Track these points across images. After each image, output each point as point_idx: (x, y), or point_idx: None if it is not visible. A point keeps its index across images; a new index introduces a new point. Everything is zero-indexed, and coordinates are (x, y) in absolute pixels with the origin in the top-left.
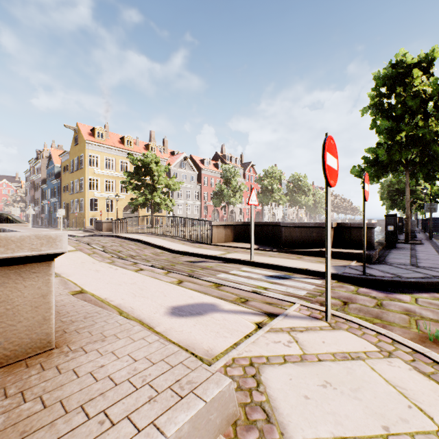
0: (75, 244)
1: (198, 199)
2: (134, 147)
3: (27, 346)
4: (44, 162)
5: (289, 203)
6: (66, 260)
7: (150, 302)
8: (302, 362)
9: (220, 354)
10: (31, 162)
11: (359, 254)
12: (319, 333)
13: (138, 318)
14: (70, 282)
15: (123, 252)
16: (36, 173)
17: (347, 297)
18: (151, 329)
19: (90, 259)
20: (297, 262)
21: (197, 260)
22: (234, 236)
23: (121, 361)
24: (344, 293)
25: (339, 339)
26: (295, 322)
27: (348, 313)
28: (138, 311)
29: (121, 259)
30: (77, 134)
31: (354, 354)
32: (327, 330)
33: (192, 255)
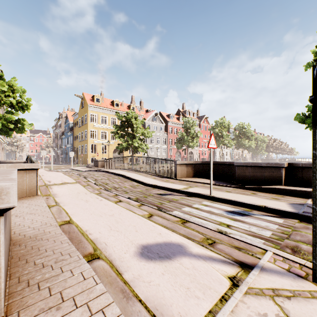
0: (76, 178)
1: (165, 143)
2: (120, 108)
3: None
4: (63, 120)
5: (235, 146)
6: (67, 191)
7: (123, 237)
8: None
9: None
10: (55, 120)
11: None
12: (313, 303)
13: (109, 258)
14: (64, 212)
15: (109, 184)
16: (58, 128)
17: None
18: (119, 276)
19: (84, 190)
20: (253, 198)
21: (164, 193)
22: (194, 172)
23: None
24: None
25: None
26: (276, 279)
27: None
28: (111, 249)
29: (106, 191)
30: (83, 100)
31: None
32: None
33: (161, 188)
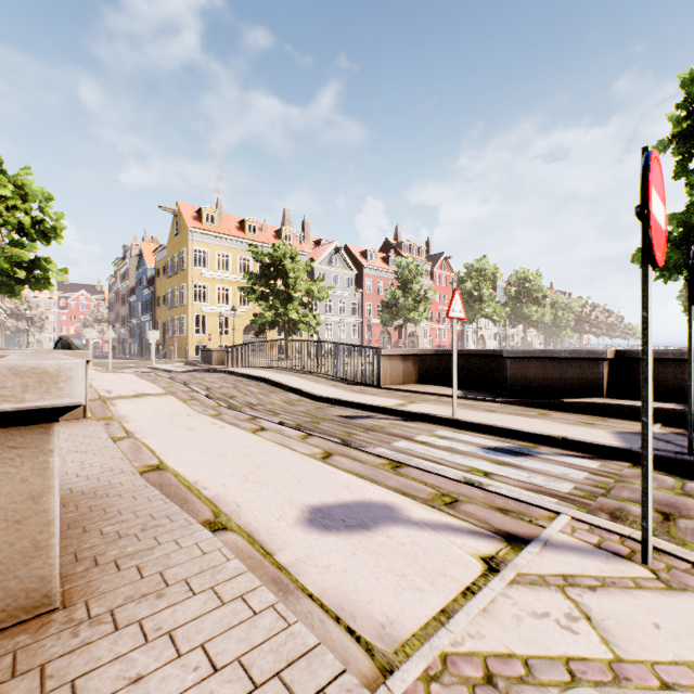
0: (165, 384)
1: (357, 314)
2: (259, 236)
3: None
4: (133, 262)
5: (510, 319)
6: (148, 410)
7: (271, 494)
8: (618, 687)
9: (412, 640)
10: (116, 263)
11: (666, 411)
12: (636, 596)
13: (246, 529)
14: (146, 449)
15: (238, 397)
16: (122, 280)
17: (666, 502)
18: (267, 557)
19: (184, 409)
20: (540, 423)
21: (356, 415)
22: (419, 373)
23: (183, 668)
24: (657, 493)
25: None
26: (571, 560)
27: (681, 541)
28: (249, 513)
29: (233, 410)
30: (178, 218)
31: None
32: (654, 590)
33: (348, 405)
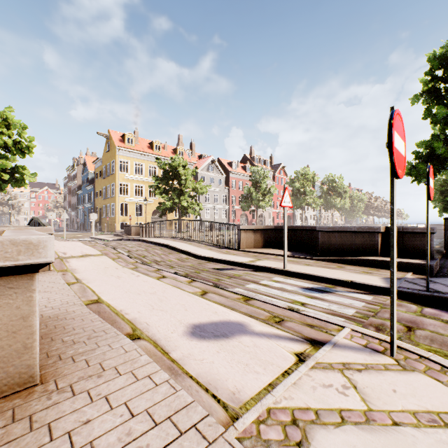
0: (101, 248)
1: (226, 203)
2: (162, 152)
3: (1, 383)
4: (79, 169)
5: (323, 206)
6: (90, 265)
7: (168, 317)
8: (368, 425)
9: (250, 401)
10: (68, 169)
11: (415, 265)
12: (384, 374)
13: (152, 338)
14: (89, 290)
15: (148, 257)
16: (72, 180)
17: (410, 320)
18: (165, 355)
19: (113, 264)
20: (338, 272)
21: (223, 268)
22: (264, 241)
23: (114, 415)
24: (405, 315)
25: (417, 388)
26: (349, 354)
27: (416, 343)
28: (154, 329)
29: (145, 265)
30: (109, 140)
31: (447, 417)
32: (396, 371)
33: (218, 261)
